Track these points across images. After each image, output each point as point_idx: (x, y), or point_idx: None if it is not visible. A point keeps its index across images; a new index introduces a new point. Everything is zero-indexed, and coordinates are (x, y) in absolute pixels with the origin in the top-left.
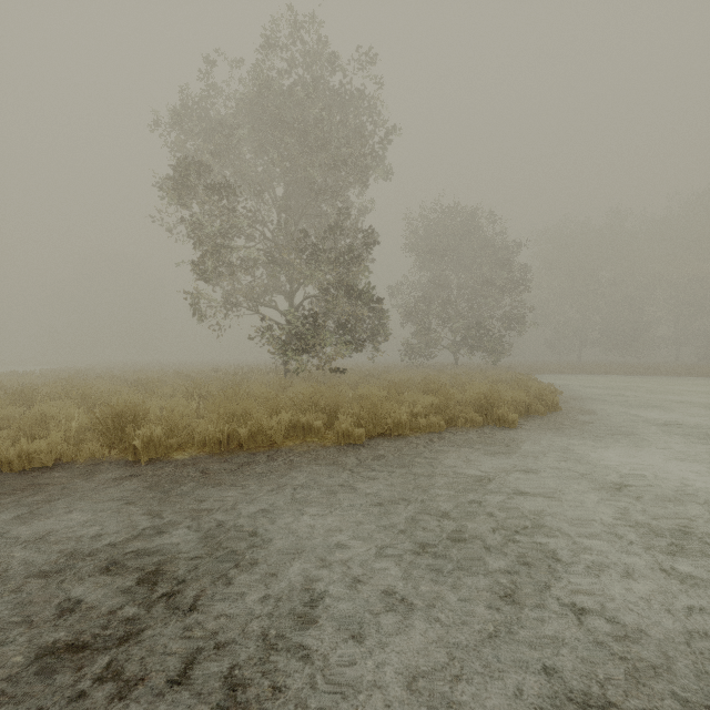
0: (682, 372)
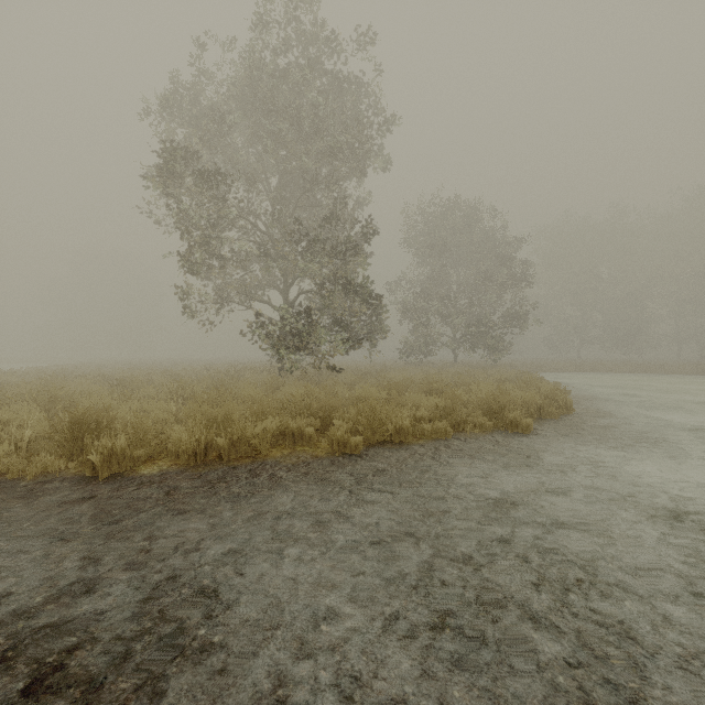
0: (688, 370)
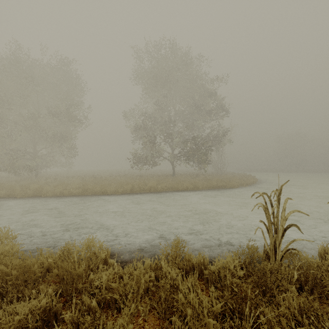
0: None
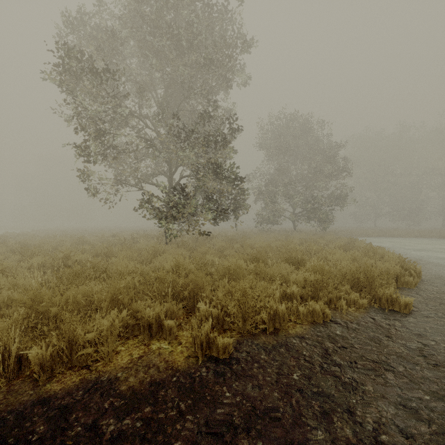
0: None
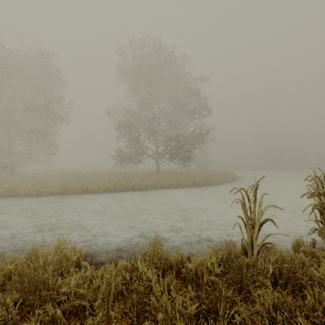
0: None
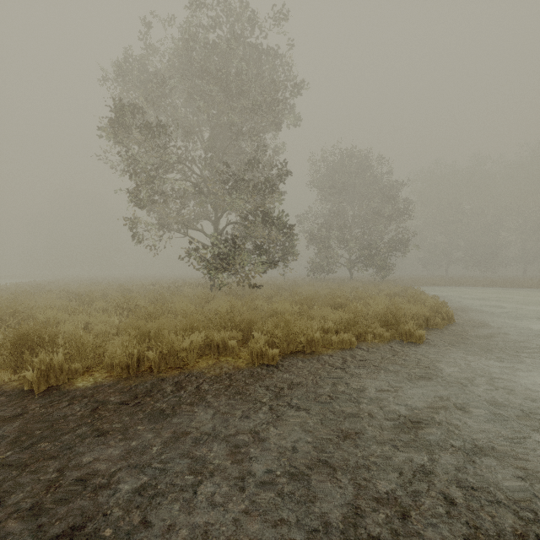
0: (534, 284)
